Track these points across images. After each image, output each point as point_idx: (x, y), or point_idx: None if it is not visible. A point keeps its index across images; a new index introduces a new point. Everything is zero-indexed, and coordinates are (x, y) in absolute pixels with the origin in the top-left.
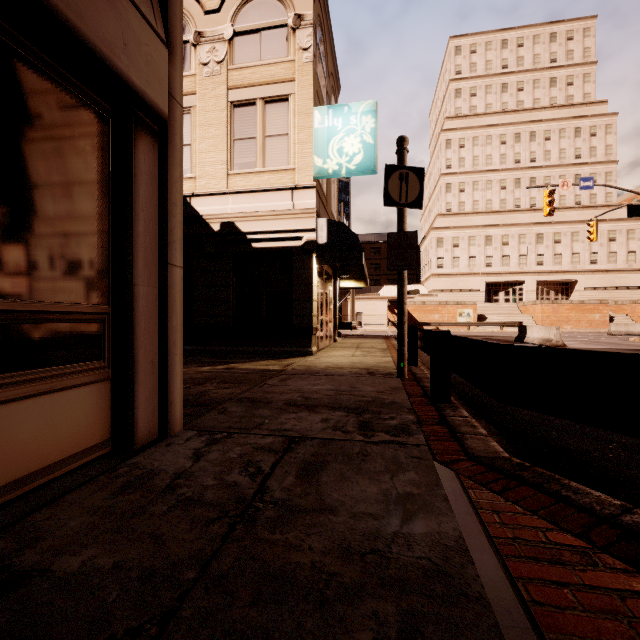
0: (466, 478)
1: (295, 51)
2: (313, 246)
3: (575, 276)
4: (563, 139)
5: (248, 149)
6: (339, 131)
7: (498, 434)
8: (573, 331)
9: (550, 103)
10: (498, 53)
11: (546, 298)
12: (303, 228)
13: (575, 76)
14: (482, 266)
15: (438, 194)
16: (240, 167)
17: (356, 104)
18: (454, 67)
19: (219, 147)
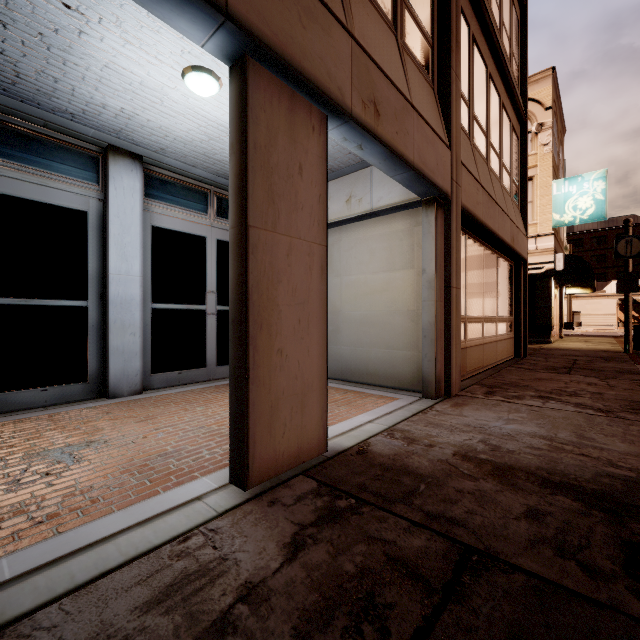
0: None
1: (537, 147)
2: (552, 273)
3: None
4: None
5: None
6: (573, 194)
7: None
8: None
9: None
10: None
11: None
12: (544, 261)
13: None
14: None
15: None
16: None
17: (588, 174)
18: None
19: None
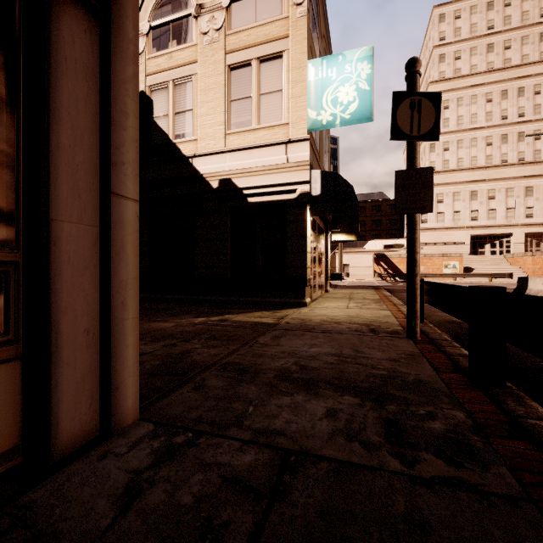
0: None
1: (289, 8)
2: (307, 198)
3: None
4: None
5: (244, 108)
6: (333, 81)
7: None
8: None
9: (540, 57)
10: (483, 15)
11: (536, 250)
12: (297, 181)
13: None
14: (467, 220)
15: (422, 154)
16: (237, 126)
17: (351, 52)
18: (438, 34)
19: (218, 109)
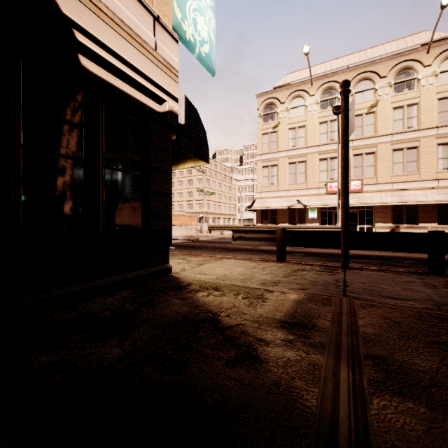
0: None
1: None
2: (176, 122)
3: None
4: None
5: None
6: None
7: None
8: None
9: None
10: None
11: None
12: (167, 89)
13: None
14: None
15: None
16: None
17: None
18: None
19: None
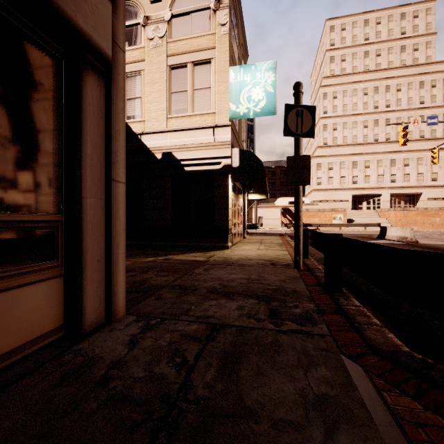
0: (376, 376)
1: (216, 26)
2: (229, 169)
3: (420, 190)
4: (411, 90)
5: (182, 99)
6: (248, 84)
7: (385, 320)
8: (419, 230)
9: (401, 64)
10: (362, 29)
11: (398, 206)
12: (221, 156)
13: (420, 44)
14: (350, 183)
15: (317, 132)
16: (176, 112)
17: (260, 63)
18: (329, 41)
19: (161, 98)
